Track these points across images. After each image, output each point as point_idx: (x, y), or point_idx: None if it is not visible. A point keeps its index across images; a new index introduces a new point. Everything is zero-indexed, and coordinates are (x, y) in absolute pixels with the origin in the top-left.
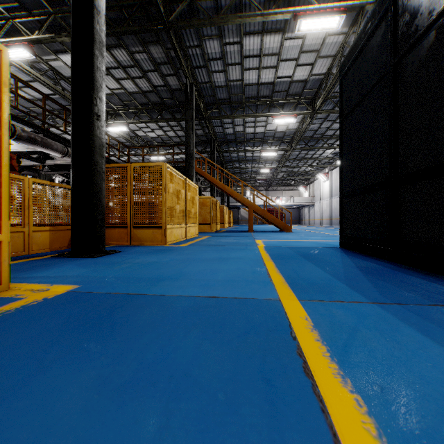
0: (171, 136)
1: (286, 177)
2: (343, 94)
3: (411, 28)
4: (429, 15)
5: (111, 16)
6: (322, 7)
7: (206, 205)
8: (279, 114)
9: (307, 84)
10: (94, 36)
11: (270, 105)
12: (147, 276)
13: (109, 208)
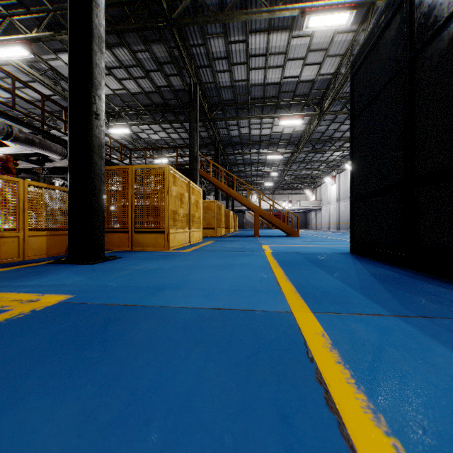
0: (175, 138)
1: (293, 180)
2: (353, 93)
3: (429, 20)
4: (450, 5)
5: (112, 13)
6: (331, 4)
7: (210, 208)
8: (285, 115)
9: (315, 84)
10: (92, 30)
11: (277, 106)
12: (147, 284)
13: (110, 212)
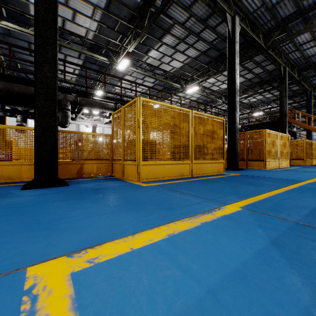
0: (269, 97)
1: None
2: None
3: None
4: None
5: None
6: None
7: (299, 145)
8: None
9: None
10: (235, 91)
11: None
12: (260, 174)
13: None
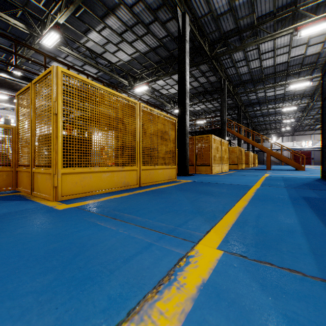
0: (210, 107)
1: (312, 123)
2: (322, 85)
3: None
4: None
5: None
6: (319, 17)
7: (234, 152)
8: (294, 81)
9: (321, 54)
10: (185, 92)
11: (287, 75)
12: (210, 180)
13: None
